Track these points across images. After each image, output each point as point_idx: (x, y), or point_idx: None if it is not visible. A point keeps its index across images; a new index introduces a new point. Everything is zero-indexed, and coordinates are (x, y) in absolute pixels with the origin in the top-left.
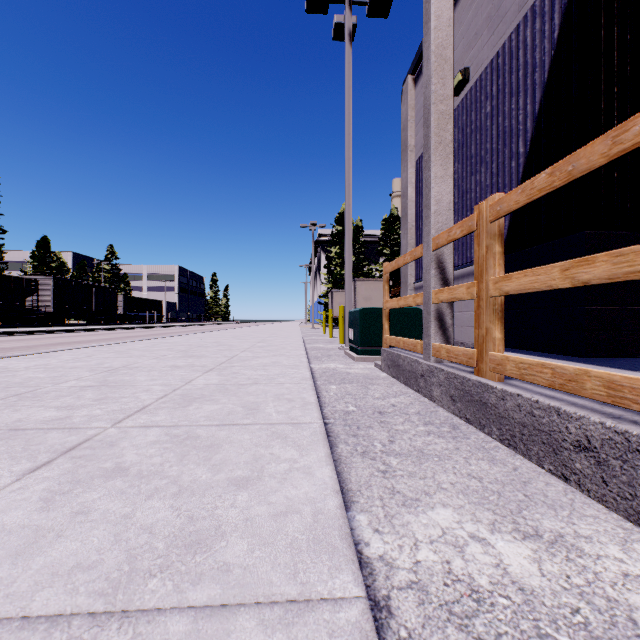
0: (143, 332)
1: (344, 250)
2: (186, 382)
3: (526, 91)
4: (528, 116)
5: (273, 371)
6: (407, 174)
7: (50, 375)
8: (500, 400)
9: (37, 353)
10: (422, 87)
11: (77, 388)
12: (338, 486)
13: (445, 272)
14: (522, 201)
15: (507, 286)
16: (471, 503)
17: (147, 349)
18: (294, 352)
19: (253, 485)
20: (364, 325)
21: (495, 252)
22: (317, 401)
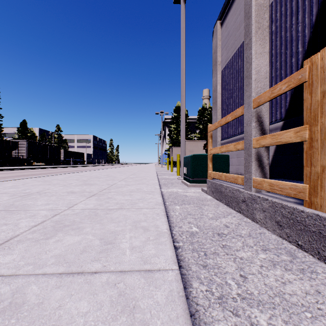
0: (72, 169)
1: (178, 126)
2: (69, 207)
3: (304, 9)
4: (306, 25)
5: (136, 196)
6: (216, 78)
7: None
8: None
9: None
10: (226, 26)
11: None
12: None
13: (263, 124)
14: None
15: None
16: None
17: (64, 179)
18: (151, 181)
19: None
20: (194, 165)
21: None
22: (169, 231)
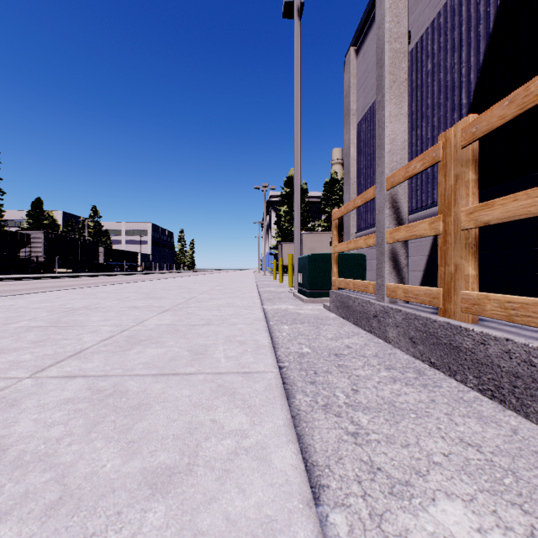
0: (119, 278)
1: (291, 209)
2: (138, 322)
3: (469, 44)
4: (472, 68)
5: (227, 311)
6: (349, 135)
7: (7, 315)
8: (479, 344)
9: (12, 295)
10: (363, 56)
11: (24, 329)
12: (308, 489)
13: (399, 212)
14: (510, 114)
15: (487, 215)
16: (483, 491)
17: (114, 291)
18: (248, 294)
19: (177, 486)
20: (312, 269)
21: (468, 180)
22: (271, 344)
